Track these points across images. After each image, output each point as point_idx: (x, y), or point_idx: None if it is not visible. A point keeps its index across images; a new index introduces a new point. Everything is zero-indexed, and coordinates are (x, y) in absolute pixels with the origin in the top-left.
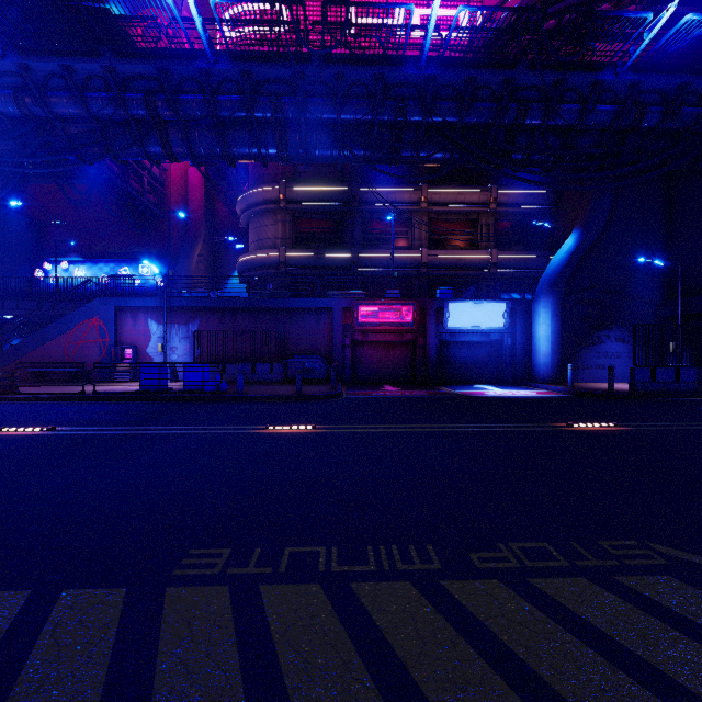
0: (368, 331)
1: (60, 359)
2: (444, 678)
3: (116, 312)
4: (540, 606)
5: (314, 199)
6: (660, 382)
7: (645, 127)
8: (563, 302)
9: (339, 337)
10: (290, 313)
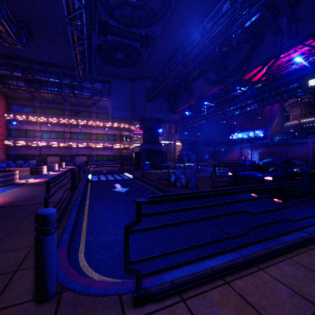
0: None
1: (230, 159)
2: None
3: (241, 148)
4: None
5: None
6: None
7: None
8: None
9: (310, 152)
10: (290, 145)
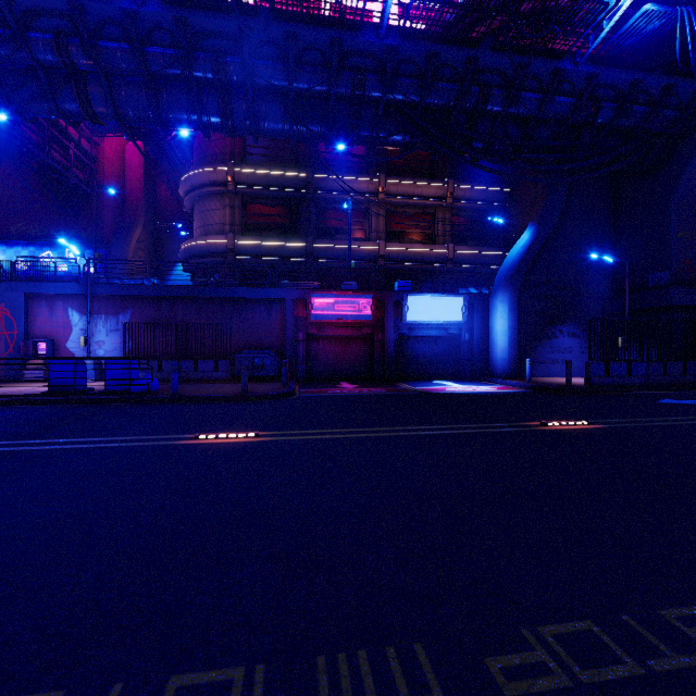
0: (323, 325)
1: None
2: None
3: (27, 299)
4: None
5: (265, 183)
6: (614, 376)
7: (599, 123)
8: (519, 296)
9: (292, 330)
10: (237, 304)
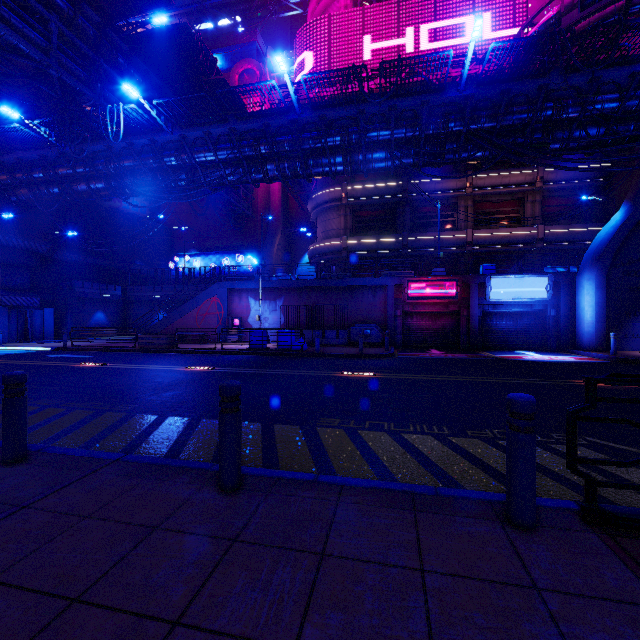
0: (416, 304)
1: (193, 326)
2: (440, 457)
3: (228, 292)
4: (496, 447)
5: (370, 194)
6: None
7: None
8: (609, 274)
9: (392, 309)
10: (351, 290)
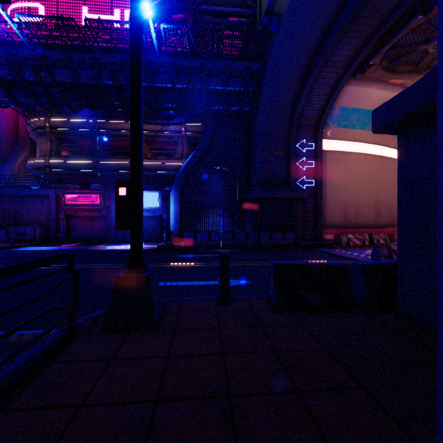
0: (74, 210)
1: None
2: None
3: None
4: None
5: (69, 126)
6: (200, 240)
7: (197, 89)
8: (184, 192)
9: (53, 213)
10: (23, 198)
